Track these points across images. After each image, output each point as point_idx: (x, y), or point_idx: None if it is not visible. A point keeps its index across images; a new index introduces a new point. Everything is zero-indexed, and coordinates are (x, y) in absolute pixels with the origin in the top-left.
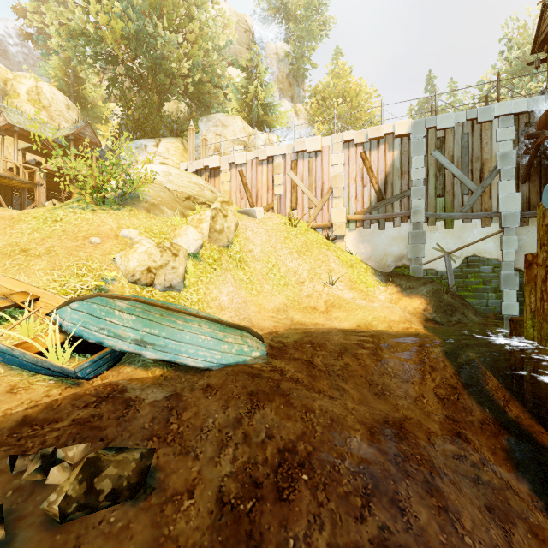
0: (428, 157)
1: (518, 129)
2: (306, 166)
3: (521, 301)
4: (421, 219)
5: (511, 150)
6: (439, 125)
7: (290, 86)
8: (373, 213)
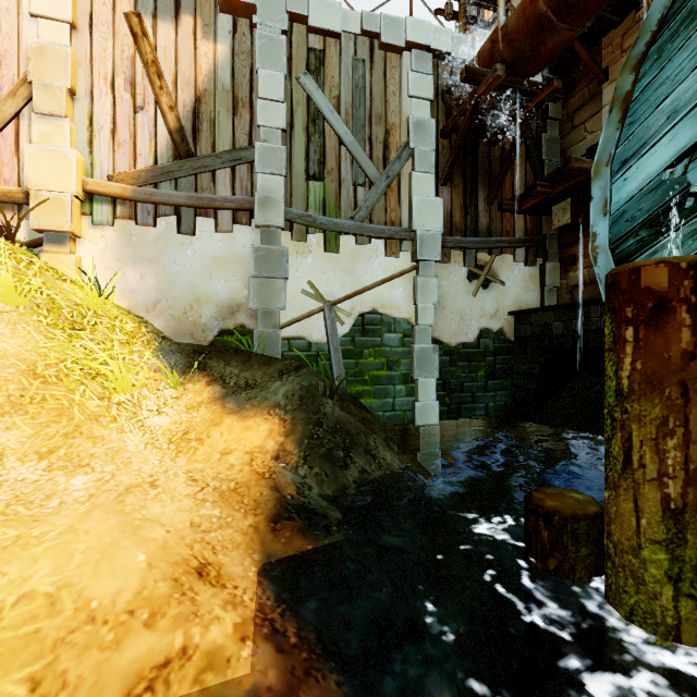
0: (293, 86)
1: (437, 85)
2: None
3: (441, 398)
4: (278, 221)
5: (429, 117)
6: (314, 18)
7: None
8: (164, 187)
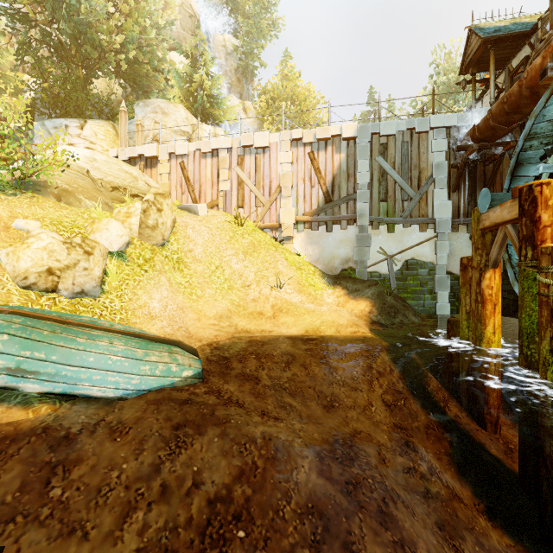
0: (372, 162)
1: (449, 142)
2: (253, 162)
3: (452, 302)
4: (366, 222)
5: (444, 160)
6: (382, 131)
7: (239, 82)
8: (321, 215)
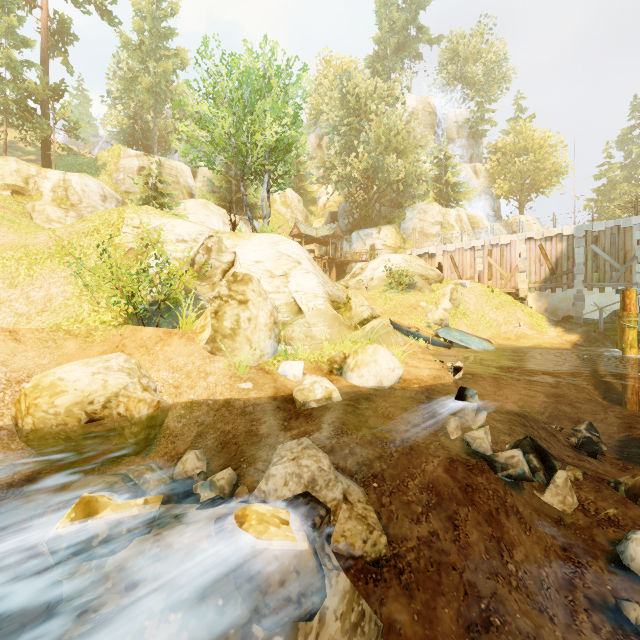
0: (587, 248)
1: None
2: (498, 253)
3: None
4: (581, 287)
5: None
6: (594, 229)
7: (469, 148)
8: (547, 283)
